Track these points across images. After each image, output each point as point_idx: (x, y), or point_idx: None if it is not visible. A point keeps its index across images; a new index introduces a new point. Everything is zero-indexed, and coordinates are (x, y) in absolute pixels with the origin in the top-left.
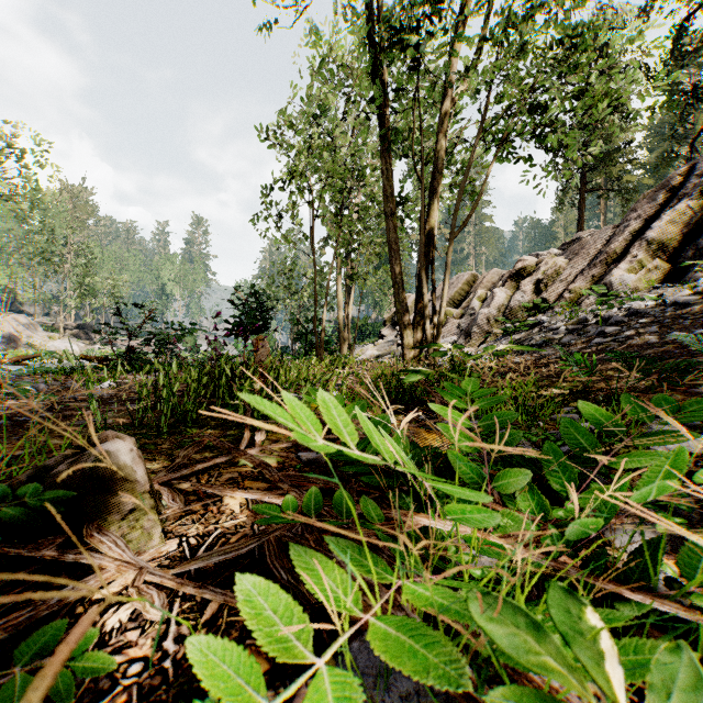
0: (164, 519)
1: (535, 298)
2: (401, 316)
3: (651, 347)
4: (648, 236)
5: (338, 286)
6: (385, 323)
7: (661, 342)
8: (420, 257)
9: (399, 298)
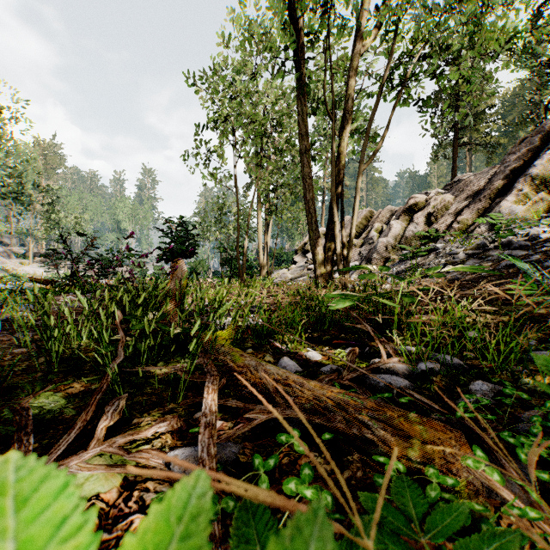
0: None
1: (426, 228)
2: (314, 243)
3: None
4: (532, 172)
5: (259, 220)
6: (296, 252)
7: None
8: (331, 188)
9: (312, 226)
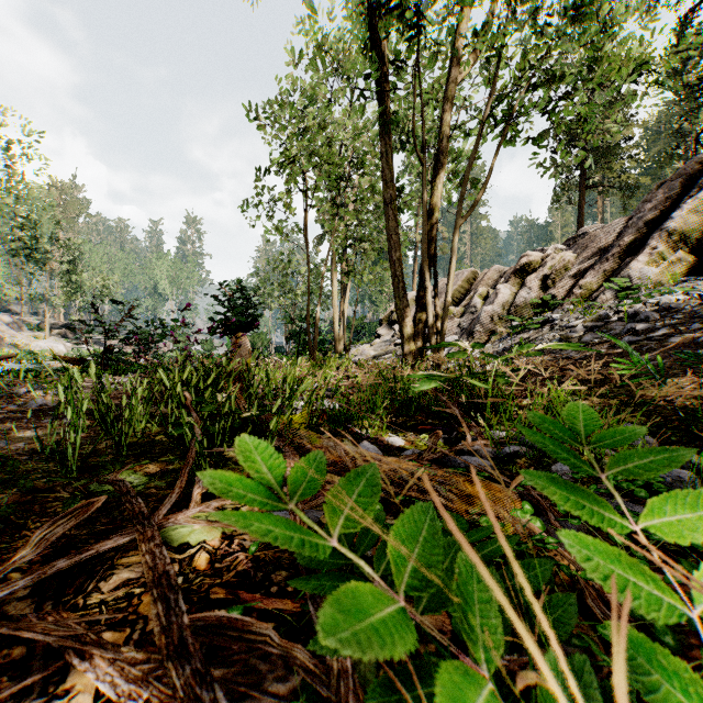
0: None
1: (542, 294)
2: (401, 313)
3: (701, 346)
4: (668, 226)
5: (333, 283)
6: (381, 322)
7: None
8: (422, 247)
9: (399, 293)
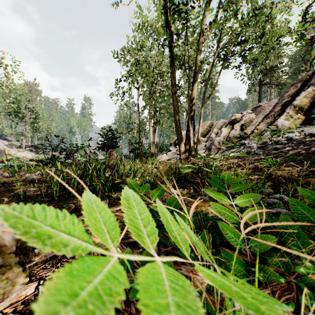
0: (33, 264)
1: (241, 132)
2: (179, 141)
3: (301, 155)
4: (294, 103)
5: (150, 127)
6: (171, 144)
7: (306, 152)
8: (188, 113)
9: (178, 132)
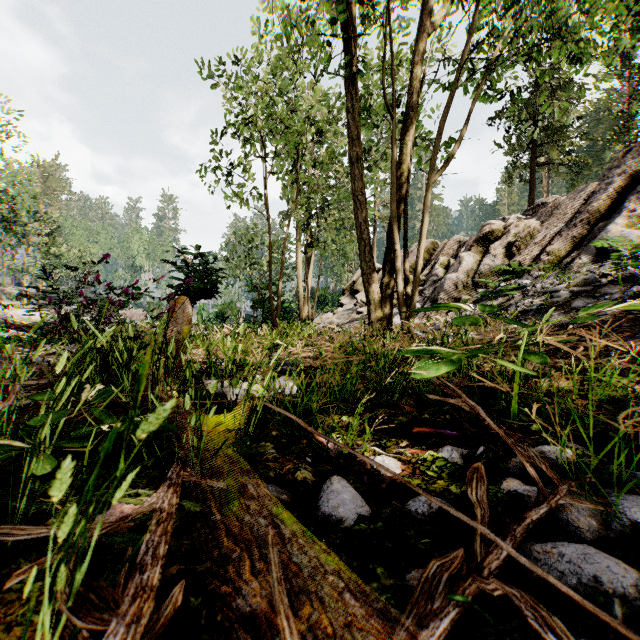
0: None
1: (506, 262)
2: (367, 278)
3: None
4: None
5: (298, 254)
6: (343, 292)
7: None
8: (391, 206)
9: (365, 257)
